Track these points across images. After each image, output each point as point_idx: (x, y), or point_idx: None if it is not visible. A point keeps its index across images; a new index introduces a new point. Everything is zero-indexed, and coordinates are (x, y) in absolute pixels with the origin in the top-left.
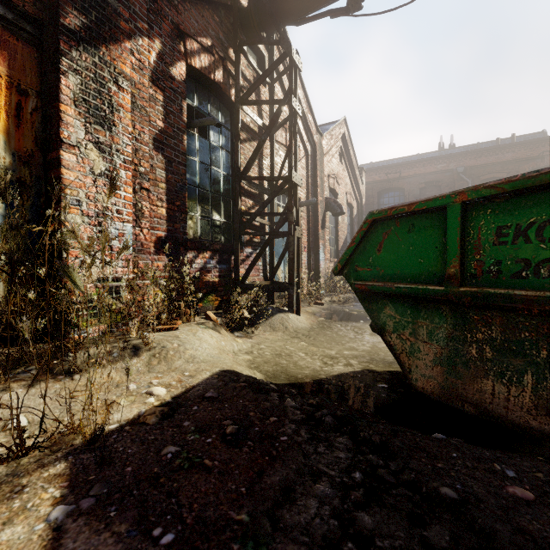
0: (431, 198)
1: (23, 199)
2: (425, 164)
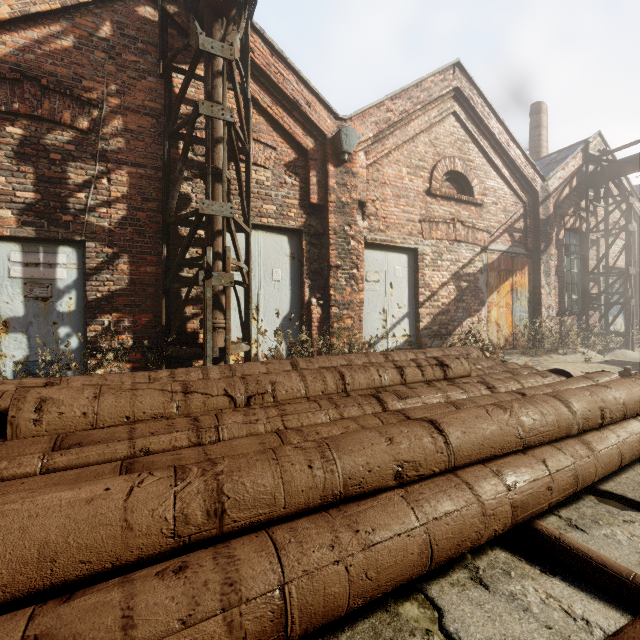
0: None
1: (530, 306)
2: None
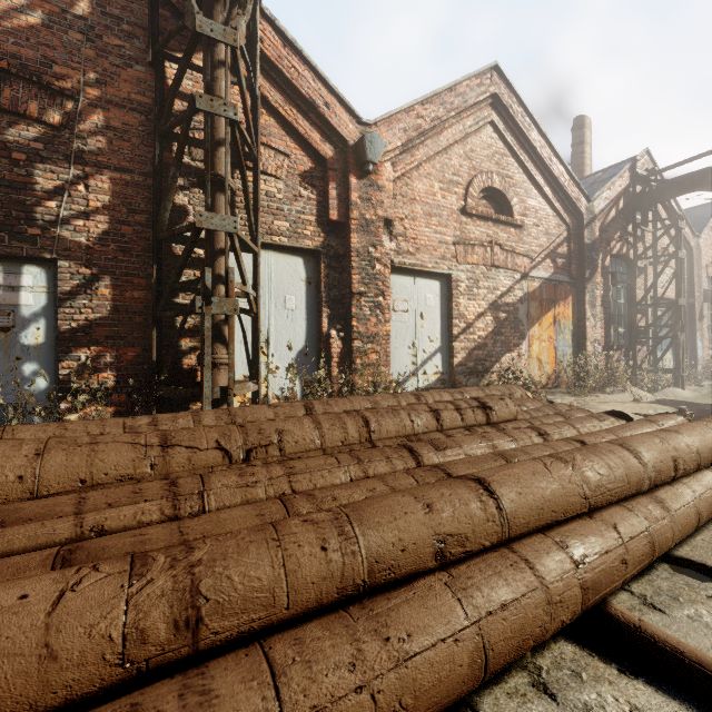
0: None
1: (574, 340)
2: None
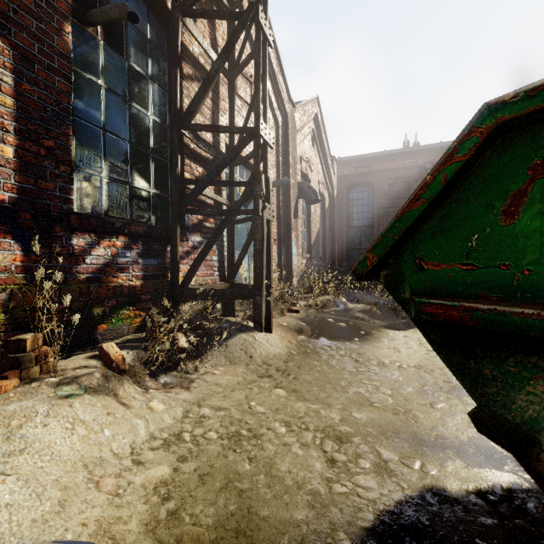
0: None
1: None
2: (394, 159)
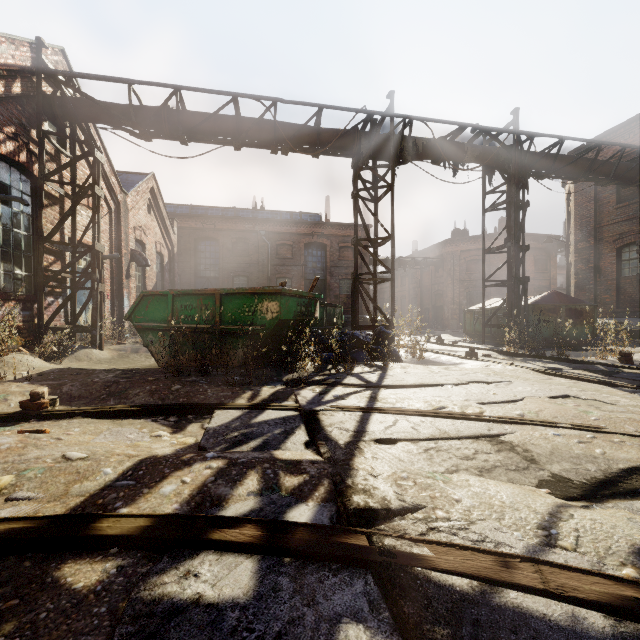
0: (164, 291)
1: None
2: (237, 222)
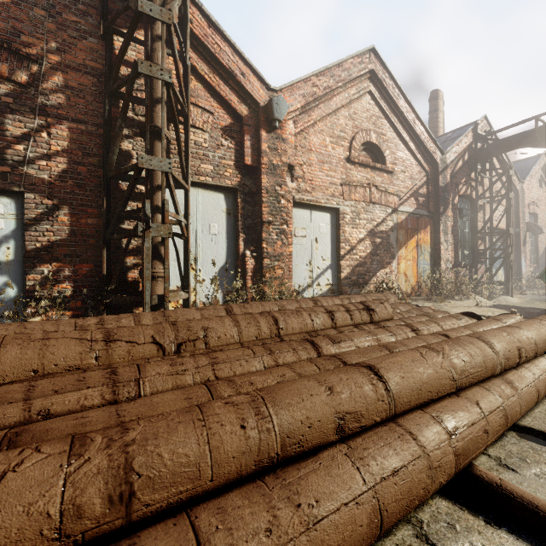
0: None
1: (432, 259)
2: None
